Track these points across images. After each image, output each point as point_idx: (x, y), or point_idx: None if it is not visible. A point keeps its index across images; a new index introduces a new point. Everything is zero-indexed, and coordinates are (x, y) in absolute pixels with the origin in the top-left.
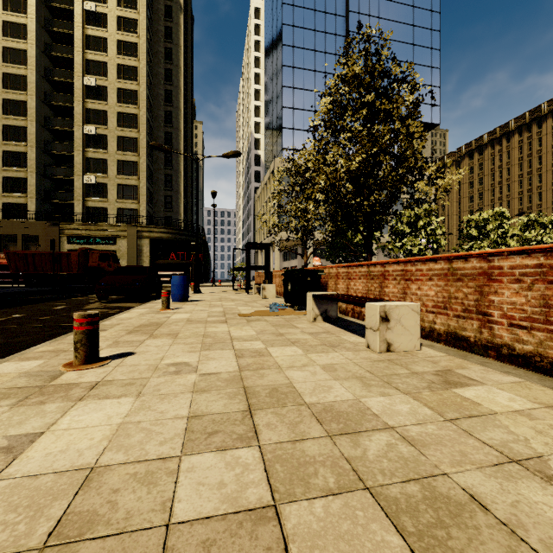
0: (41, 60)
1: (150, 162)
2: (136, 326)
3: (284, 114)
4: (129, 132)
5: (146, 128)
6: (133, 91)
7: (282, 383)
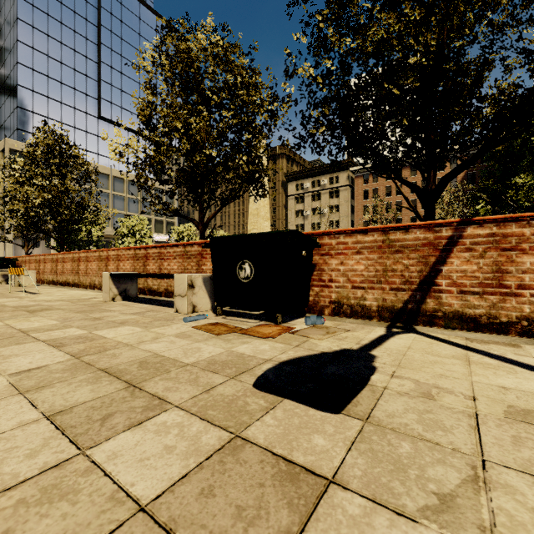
0: None
1: None
2: None
3: (21, 93)
4: None
5: None
6: None
7: None
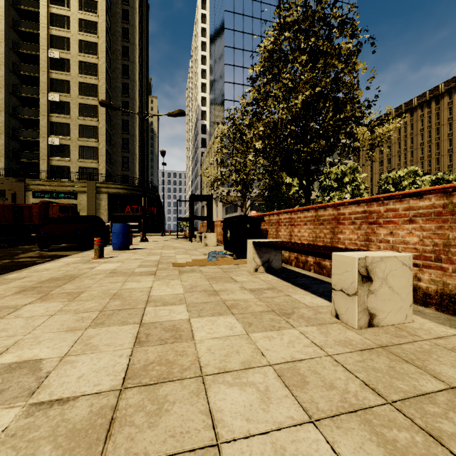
0: (9, 34)
1: (109, 126)
2: (41, 280)
3: (226, 88)
4: (89, 100)
5: (105, 97)
6: (93, 64)
7: (197, 445)
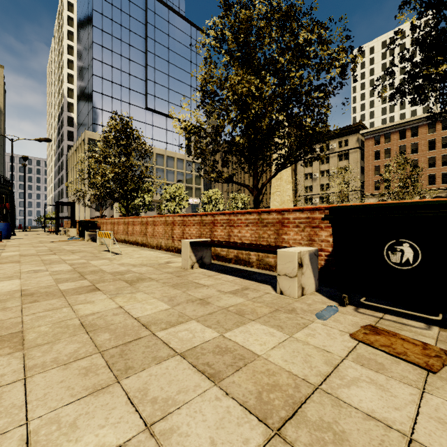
0: None
1: None
2: None
3: (95, 96)
4: None
5: None
6: None
7: (62, 249)
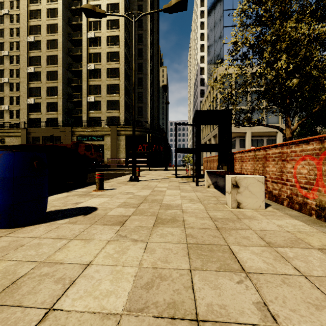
0: (65, 29)
1: (128, 84)
2: None
3: (225, 32)
4: (114, 64)
5: (124, 59)
6: (116, 36)
7: None
